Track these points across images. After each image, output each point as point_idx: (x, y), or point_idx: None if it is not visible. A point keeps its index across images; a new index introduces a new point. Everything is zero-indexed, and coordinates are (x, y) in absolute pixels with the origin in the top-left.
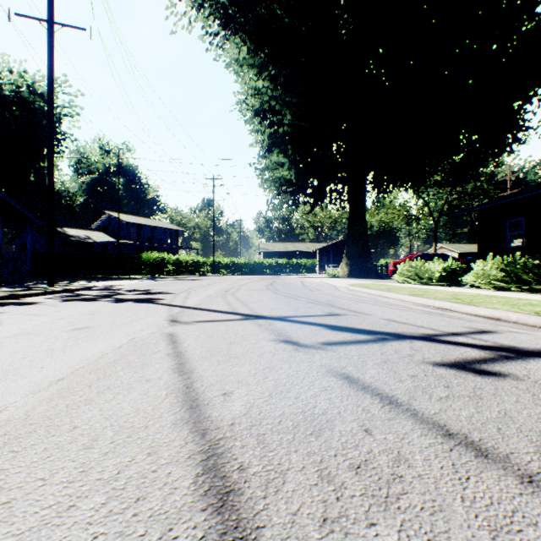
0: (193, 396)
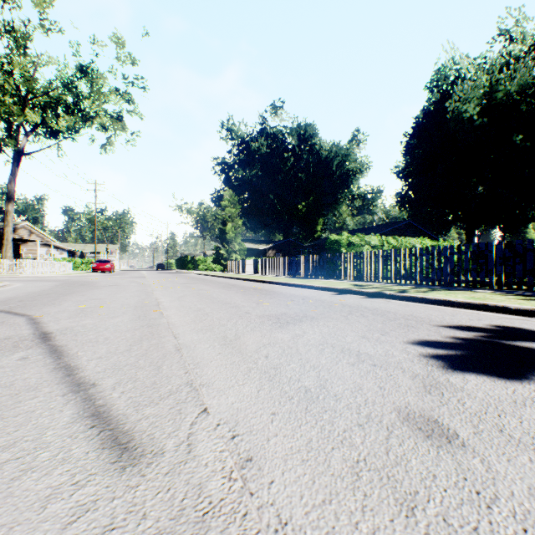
0: (56, 354)
